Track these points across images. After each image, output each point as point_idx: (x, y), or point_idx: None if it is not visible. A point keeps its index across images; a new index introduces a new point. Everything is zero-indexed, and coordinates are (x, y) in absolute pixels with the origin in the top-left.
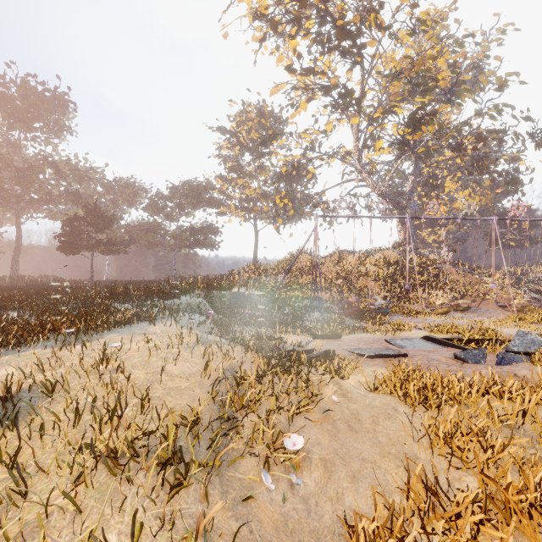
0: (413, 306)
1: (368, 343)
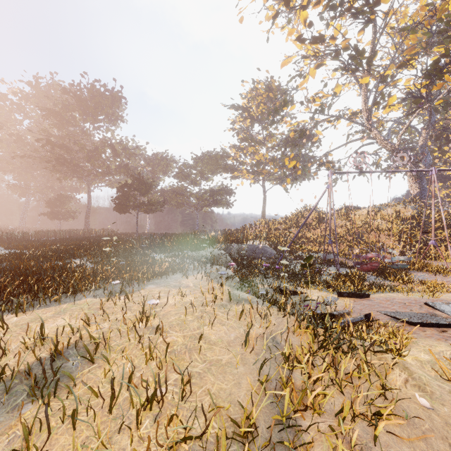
0: (436, 262)
1: (405, 305)
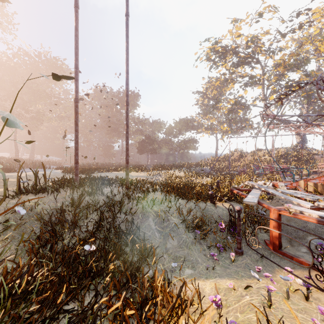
0: None
1: None
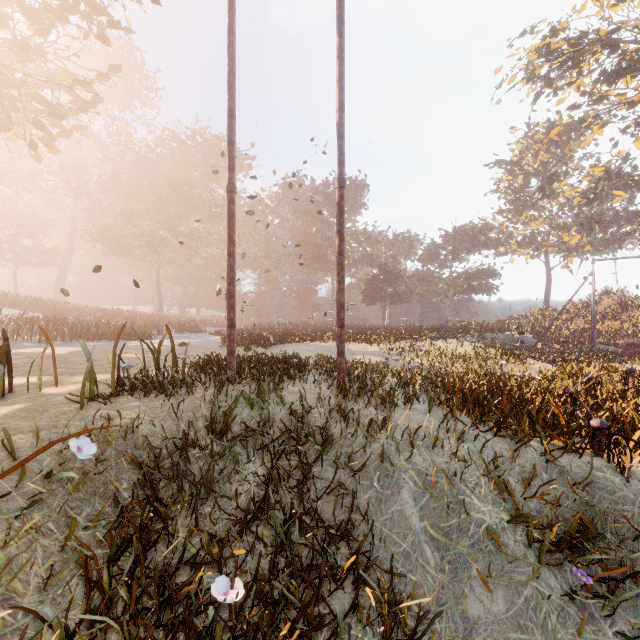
0: None
1: None
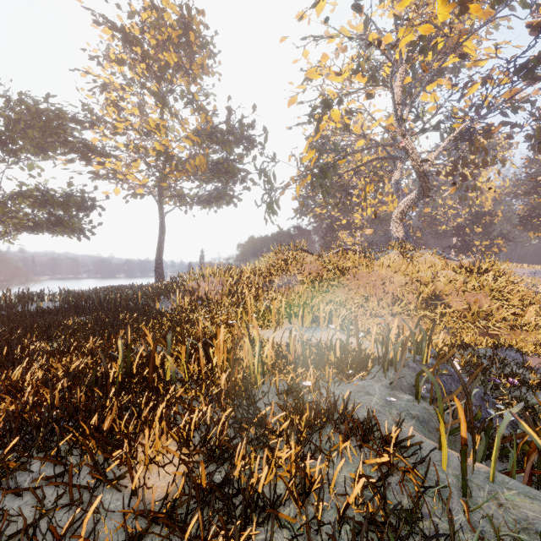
0: None
1: None
